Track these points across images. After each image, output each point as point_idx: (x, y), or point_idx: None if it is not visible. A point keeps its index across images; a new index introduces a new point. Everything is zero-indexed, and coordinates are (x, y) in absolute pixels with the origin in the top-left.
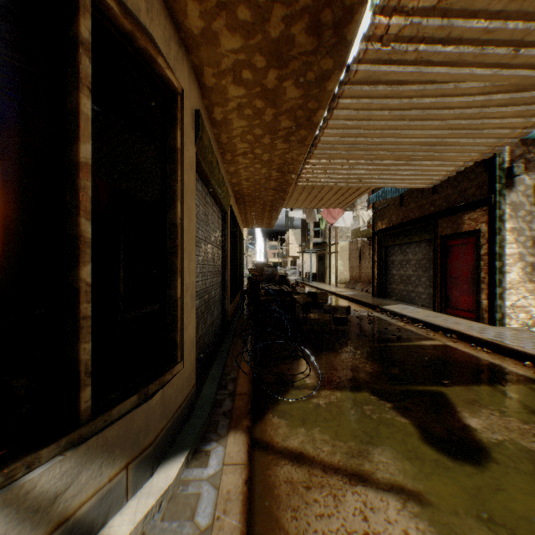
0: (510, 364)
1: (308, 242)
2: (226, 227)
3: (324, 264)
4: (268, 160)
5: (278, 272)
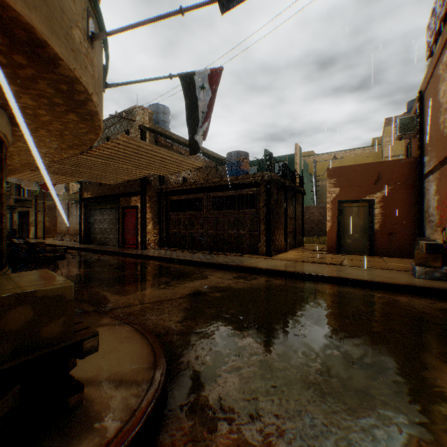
0: (142, 260)
1: (10, 199)
2: None
3: (29, 220)
4: (20, 160)
5: None
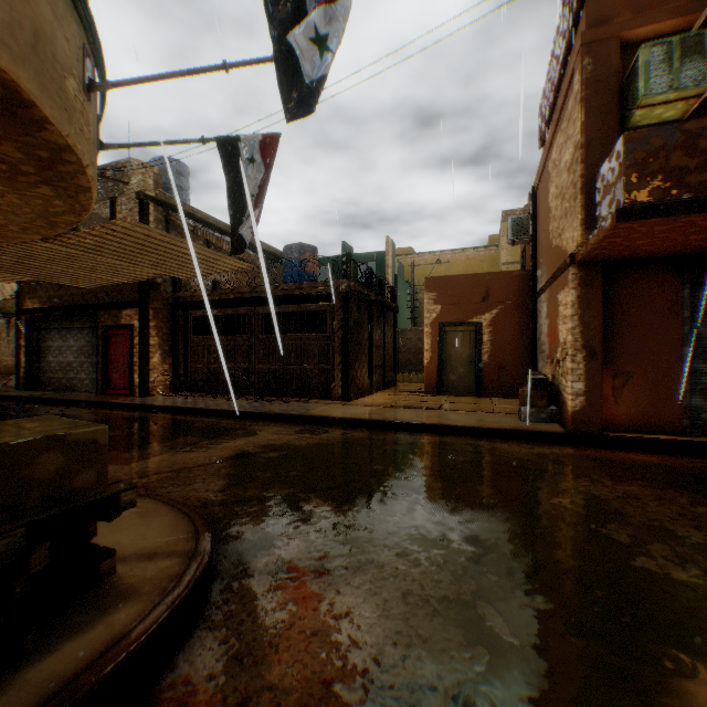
0: (146, 414)
1: None
2: None
3: None
4: None
5: None
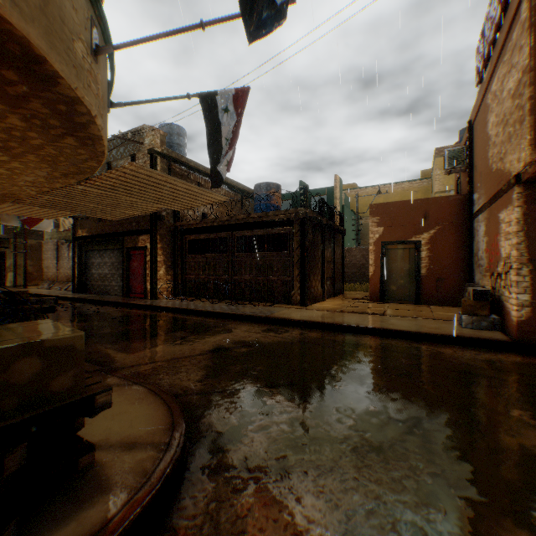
0: (153, 312)
1: None
2: None
3: (6, 264)
4: None
5: None
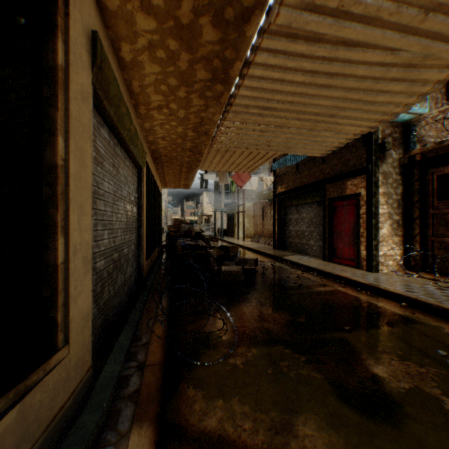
0: (391, 306)
1: (220, 203)
2: (141, 184)
3: (233, 221)
4: (184, 118)
5: (194, 229)
